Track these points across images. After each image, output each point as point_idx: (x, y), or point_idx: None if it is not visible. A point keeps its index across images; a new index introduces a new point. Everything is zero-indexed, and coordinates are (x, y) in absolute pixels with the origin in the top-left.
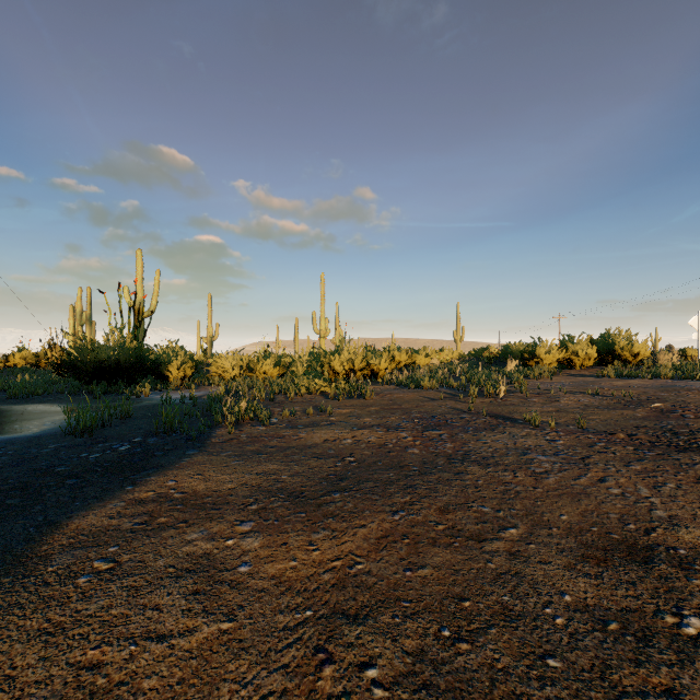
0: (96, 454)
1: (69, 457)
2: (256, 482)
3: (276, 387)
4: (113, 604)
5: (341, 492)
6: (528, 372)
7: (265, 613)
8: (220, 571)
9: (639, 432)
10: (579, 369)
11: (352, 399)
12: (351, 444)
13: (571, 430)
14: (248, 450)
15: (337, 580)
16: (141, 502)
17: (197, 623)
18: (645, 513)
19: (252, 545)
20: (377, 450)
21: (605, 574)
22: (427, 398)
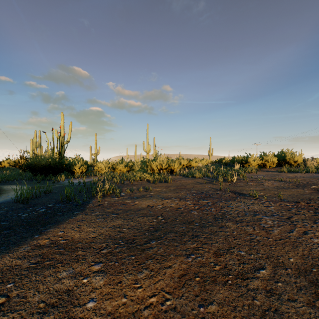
0: (26, 214)
1: (11, 216)
2: (108, 233)
3: (125, 177)
4: None
5: (156, 240)
6: (245, 169)
7: None
8: (74, 306)
9: (311, 201)
10: (268, 168)
11: (161, 183)
12: (161, 208)
13: (275, 200)
14: (107, 211)
15: (153, 316)
16: (40, 246)
17: None
18: None
19: (98, 283)
20: (175, 211)
21: None
22: (198, 182)
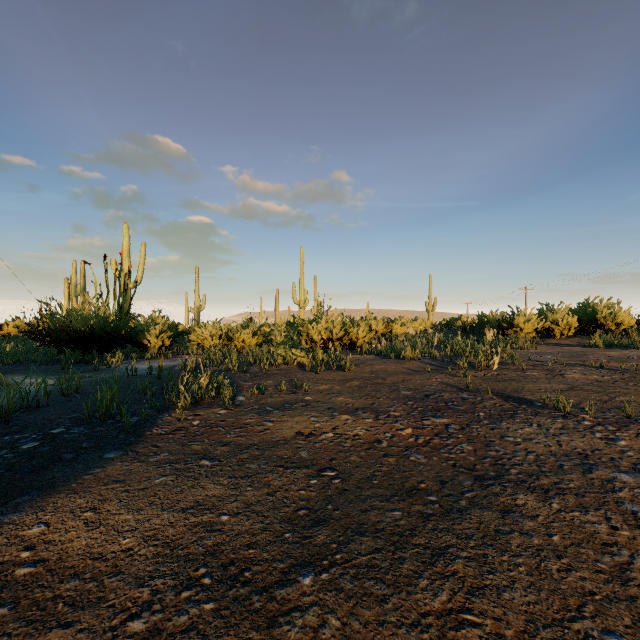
0: None
1: None
2: (173, 533)
3: (251, 357)
4: None
5: (316, 570)
6: (509, 341)
7: None
8: None
9: None
10: (558, 338)
11: (331, 371)
12: (331, 441)
13: (616, 419)
14: (192, 450)
15: None
16: None
17: None
18: None
19: None
20: (367, 452)
21: None
22: (411, 370)
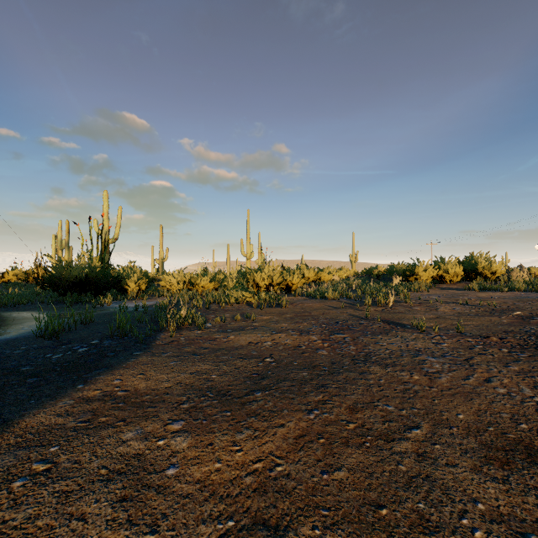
0: (58, 355)
1: (35, 357)
2: (189, 381)
3: (211, 298)
4: (40, 513)
5: (263, 391)
6: (410, 286)
7: (187, 523)
8: (149, 473)
9: (508, 336)
10: (449, 283)
11: (271, 308)
12: (271, 346)
13: (452, 334)
14: (185, 351)
15: (258, 483)
16: (88, 400)
17: (119, 537)
18: (533, 413)
19: (180, 445)
20: (293, 351)
21: (511, 478)
22: (331, 307)
